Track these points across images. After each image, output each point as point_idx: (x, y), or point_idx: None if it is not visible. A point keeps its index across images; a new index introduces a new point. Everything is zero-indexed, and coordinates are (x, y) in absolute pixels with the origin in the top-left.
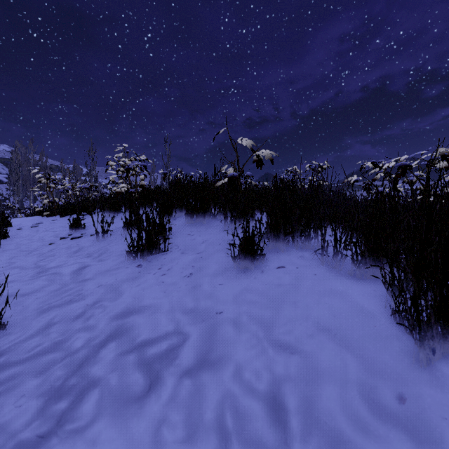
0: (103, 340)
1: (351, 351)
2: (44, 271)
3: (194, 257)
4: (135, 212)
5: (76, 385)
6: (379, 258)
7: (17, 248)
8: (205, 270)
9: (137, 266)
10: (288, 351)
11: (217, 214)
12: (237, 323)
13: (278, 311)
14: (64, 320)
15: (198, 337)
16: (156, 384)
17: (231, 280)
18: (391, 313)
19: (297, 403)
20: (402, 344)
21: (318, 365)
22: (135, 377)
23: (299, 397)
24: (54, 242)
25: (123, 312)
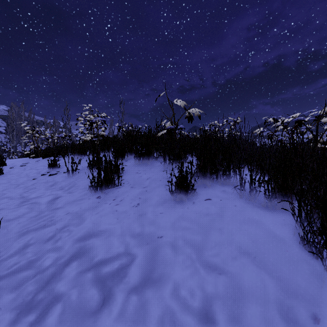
0: (67, 259)
1: (269, 273)
2: (26, 201)
3: (141, 191)
4: (97, 156)
5: (43, 300)
6: (289, 195)
7: (9, 182)
8: (149, 201)
9: (97, 198)
10: (216, 271)
11: (158, 157)
12: (174, 246)
13: (207, 236)
14: (38, 242)
15: (143, 257)
16: (108, 299)
17: (169, 209)
18: (299, 239)
19: (226, 320)
20: (311, 267)
21: (242, 285)
22: (92, 293)
23: (228, 314)
24: (36, 178)
25: (85, 235)
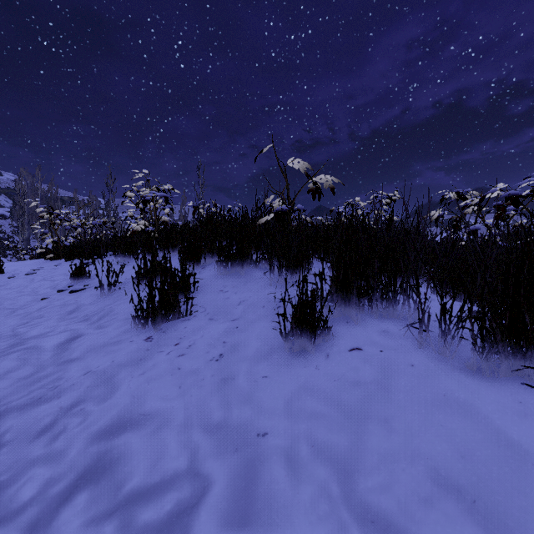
0: (69, 486)
1: None
2: (19, 344)
3: (227, 327)
4: (151, 259)
5: None
6: None
7: None
8: (241, 350)
9: (146, 340)
10: None
11: (259, 261)
12: (292, 460)
13: (361, 438)
14: (18, 439)
15: (226, 486)
16: None
17: (280, 369)
18: None
19: None
20: None
21: None
22: None
23: None
24: (48, 296)
25: (112, 425)
